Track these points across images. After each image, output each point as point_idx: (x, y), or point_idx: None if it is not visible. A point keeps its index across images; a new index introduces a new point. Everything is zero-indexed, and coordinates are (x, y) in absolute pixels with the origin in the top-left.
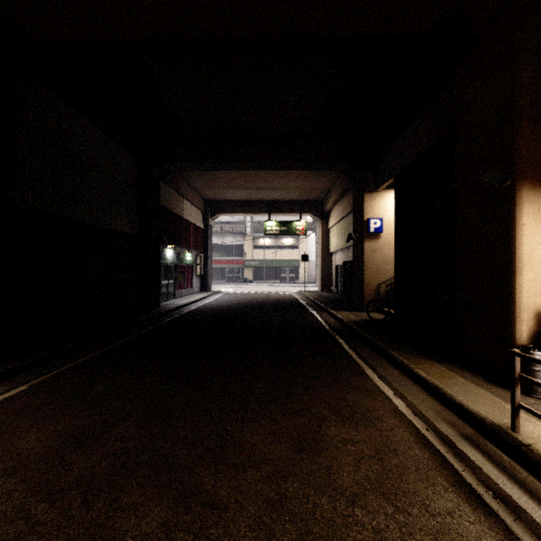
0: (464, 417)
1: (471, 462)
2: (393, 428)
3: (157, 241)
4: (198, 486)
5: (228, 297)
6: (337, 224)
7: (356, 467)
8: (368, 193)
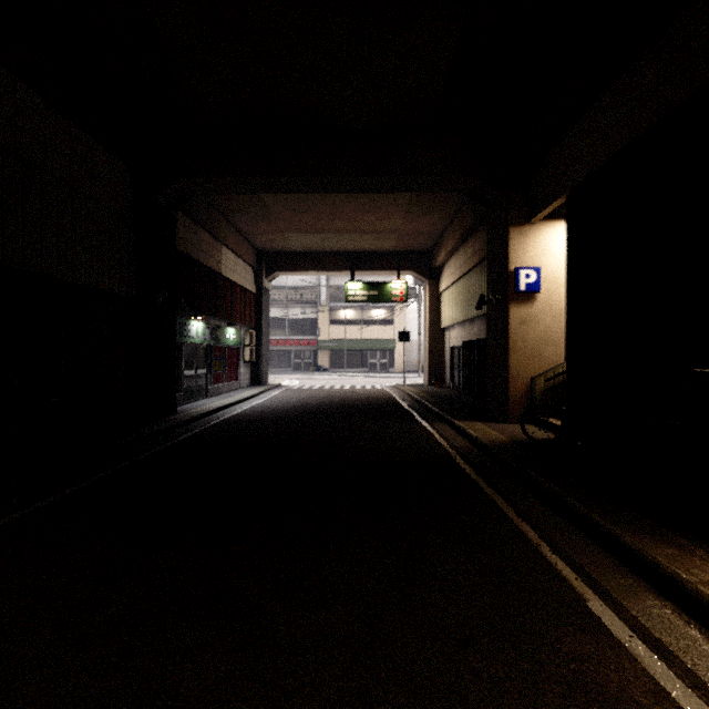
0: None
1: None
2: None
3: (171, 307)
4: None
5: (291, 394)
6: (454, 285)
7: None
8: (515, 227)
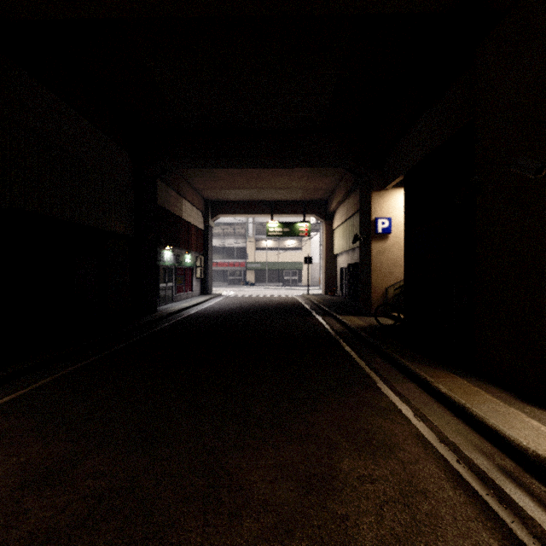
0: (500, 445)
1: (519, 509)
2: (418, 460)
3: (154, 242)
4: (181, 545)
5: (229, 300)
6: (342, 225)
7: (378, 515)
8: (375, 192)
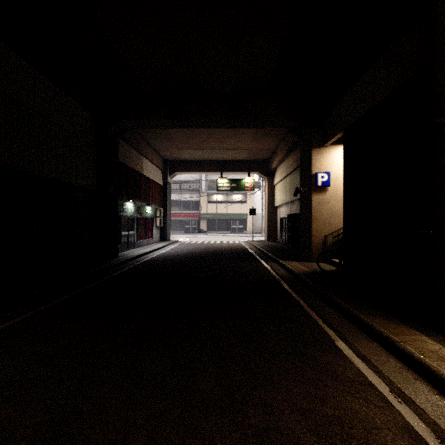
0: None
1: None
2: None
3: (116, 194)
4: None
5: (184, 246)
6: (282, 181)
7: None
8: (315, 149)
